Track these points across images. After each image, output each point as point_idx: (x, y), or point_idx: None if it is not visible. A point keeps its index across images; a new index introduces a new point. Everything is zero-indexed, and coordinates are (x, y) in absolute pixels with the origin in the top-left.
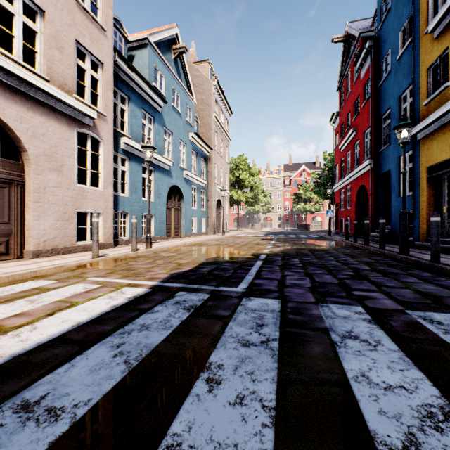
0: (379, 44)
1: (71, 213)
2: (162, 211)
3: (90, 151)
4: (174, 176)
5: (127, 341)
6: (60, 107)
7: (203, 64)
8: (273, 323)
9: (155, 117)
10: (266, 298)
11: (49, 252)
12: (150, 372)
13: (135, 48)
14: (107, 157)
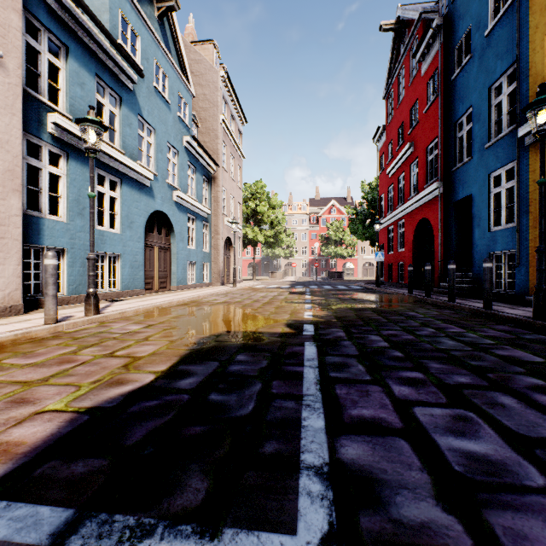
0: (451, 23)
1: None
2: (137, 249)
3: None
4: (157, 196)
5: None
6: None
7: (206, 45)
8: None
9: (123, 96)
10: None
11: None
12: None
13: None
14: (4, 137)
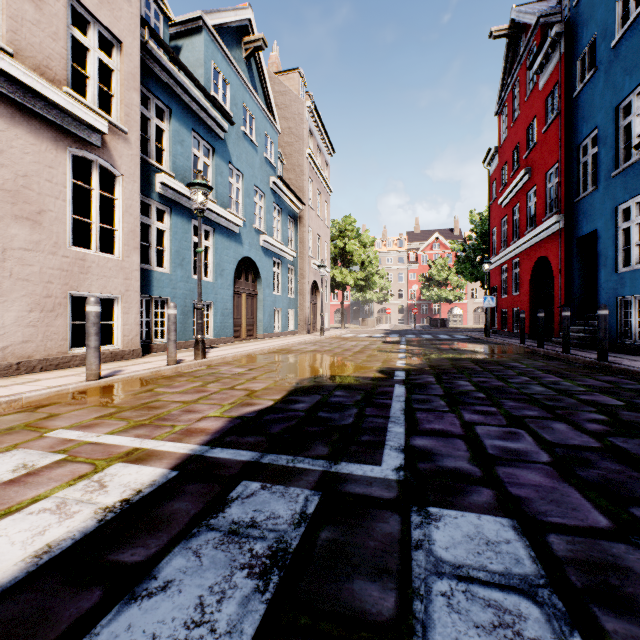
0: (574, 29)
1: (59, 297)
2: (227, 297)
3: (97, 191)
4: (245, 242)
5: None
6: (36, 106)
7: (291, 75)
8: None
9: (215, 146)
10: (473, 511)
11: (13, 367)
12: None
13: (182, 35)
14: (129, 203)
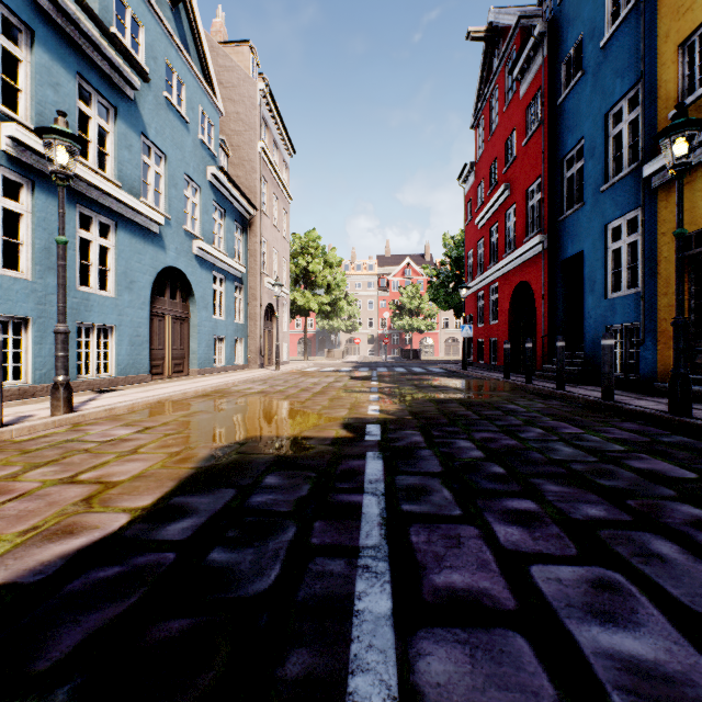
0: (558, 30)
1: None
2: (139, 320)
3: None
4: (170, 247)
5: None
6: None
7: (239, 48)
8: None
9: (119, 106)
10: None
11: None
12: None
13: None
14: None
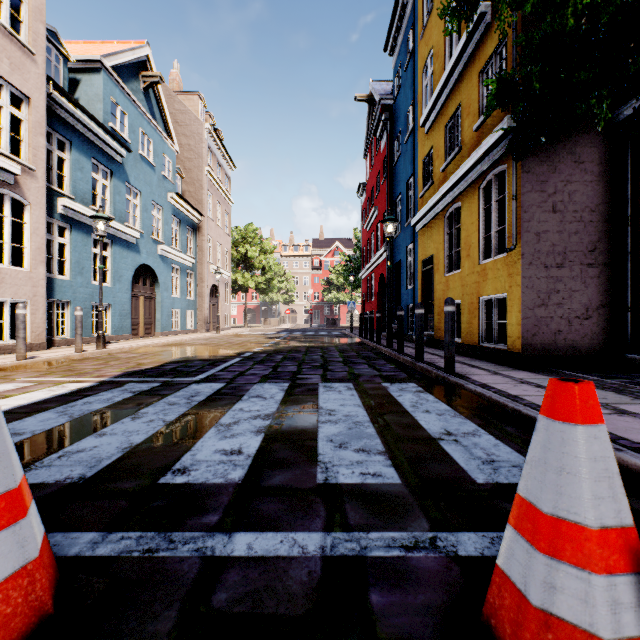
0: (394, 119)
1: None
2: (125, 300)
3: (9, 218)
4: (143, 251)
5: (71, 409)
6: None
7: (191, 96)
8: (206, 394)
9: (114, 169)
10: (215, 383)
11: None
12: (90, 418)
13: (81, 70)
14: (36, 225)
